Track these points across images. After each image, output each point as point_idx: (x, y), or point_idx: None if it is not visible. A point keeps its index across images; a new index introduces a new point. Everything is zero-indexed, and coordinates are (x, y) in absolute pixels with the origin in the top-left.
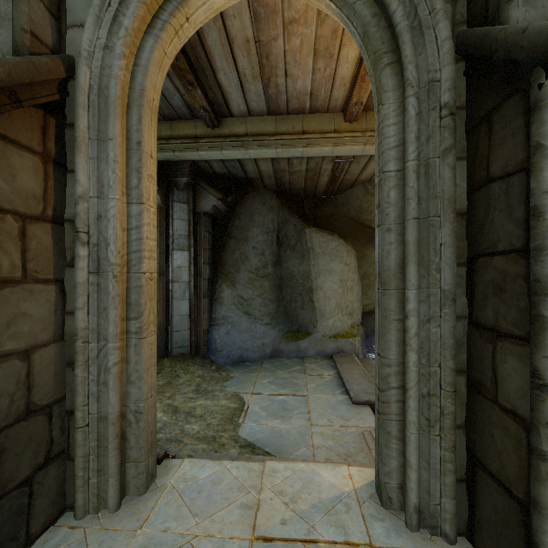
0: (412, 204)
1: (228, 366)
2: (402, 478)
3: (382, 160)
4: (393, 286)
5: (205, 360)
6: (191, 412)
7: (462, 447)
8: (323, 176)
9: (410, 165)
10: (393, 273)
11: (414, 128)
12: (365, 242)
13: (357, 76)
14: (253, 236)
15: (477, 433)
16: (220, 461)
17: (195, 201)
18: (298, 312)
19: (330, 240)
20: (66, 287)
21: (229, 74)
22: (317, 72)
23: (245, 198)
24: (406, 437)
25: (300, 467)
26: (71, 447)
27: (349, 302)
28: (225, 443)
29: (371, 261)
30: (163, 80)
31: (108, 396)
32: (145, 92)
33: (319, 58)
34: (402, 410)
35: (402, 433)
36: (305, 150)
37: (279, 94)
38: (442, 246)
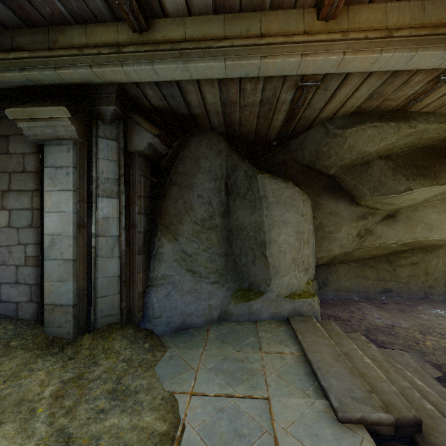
0: None
1: (167, 337)
2: None
3: None
4: None
5: (139, 331)
6: None
7: None
8: (278, 113)
9: None
10: None
11: None
12: (319, 191)
13: None
14: (199, 183)
15: None
16: None
17: (127, 138)
18: (249, 268)
19: (284, 187)
20: None
21: None
22: None
23: (190, 140)
24: None
25: None
26: None
27: (305, 257)
28: None
29: (325, 211)
30: None
31: None
32: None
33: None
34: None
35: None
36: (263, 62)
37: None
38: None
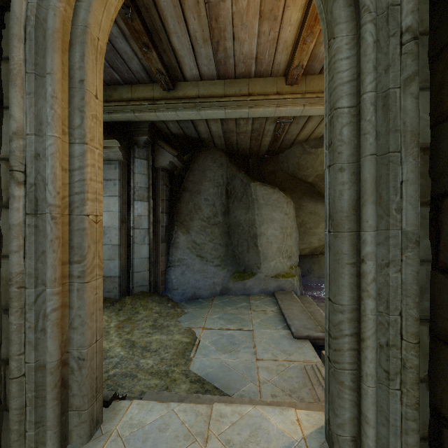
0: (369, 139)
1: (182, 303)
2: (355, 430)
3: (334, 96)
4: (346, 228)
5: (163, 298)
6: (147, 346)
7: (425, 402)
8: (266, 137)
9: (367, 97)
10: (346, 215)
11: (372, 57)
12: (302, 195)
13: (299, 38)
14: (205, 189)
15: (445, 390)
16: (168, 404)
17: (154, 158)
18: (244, 255)
19: (271, 192)
20: (2, 229)
21: (182, 38)
22: (262, 35)
23: (198, 156)
24: (362, 390)
25: (248, 410)
26: (7, 397)
27: (289, 247)
28: (176, 378)
29: (307, 211)
30: (122, 44)
31: (46, 343)
32: (88, 28)
33: (264, 21)
34: (355, 359)
35: (356, 383)
36: (250, 110)
37: (227, 58)
38: (403, 183)
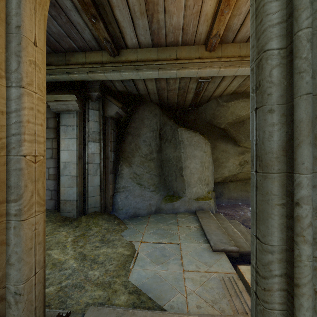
0: (305, 77)
1: (126, 220)
2: None
3: (263, 39)
4: (276, 169)
5: (111, 216)
6: (95, 259)
7: None
8: (189, 93)
9: (303, 34)
10: (276, 156)
11: None
12: (216, 138)
13: (217, 11)
14: (144, 133)
15: None
16: None
17: (104, 109)
18: (173, 183)
19: (194, 136)
20: None
21: (123, 11)
22: (187, 8)
23: (138, 108)
24: None
25: None
26: None
27: (206, 176)
28: (117, 289)
29: (220, 150)
30: (75, 16)
31: None
32: None
33: None
34: (285, 299)
35: None
36: (178, 72)
37: (160, 29)
38: None
